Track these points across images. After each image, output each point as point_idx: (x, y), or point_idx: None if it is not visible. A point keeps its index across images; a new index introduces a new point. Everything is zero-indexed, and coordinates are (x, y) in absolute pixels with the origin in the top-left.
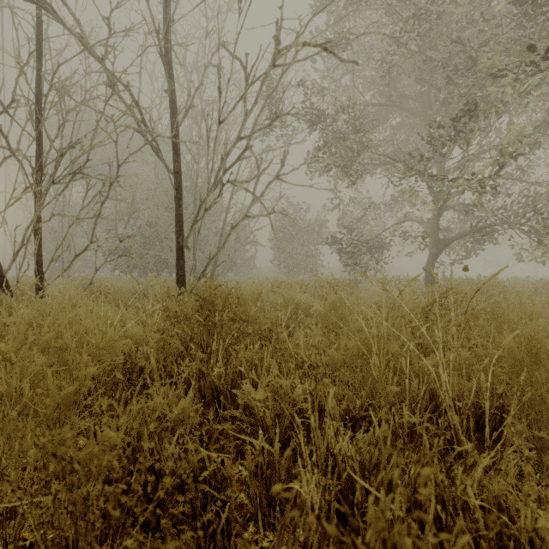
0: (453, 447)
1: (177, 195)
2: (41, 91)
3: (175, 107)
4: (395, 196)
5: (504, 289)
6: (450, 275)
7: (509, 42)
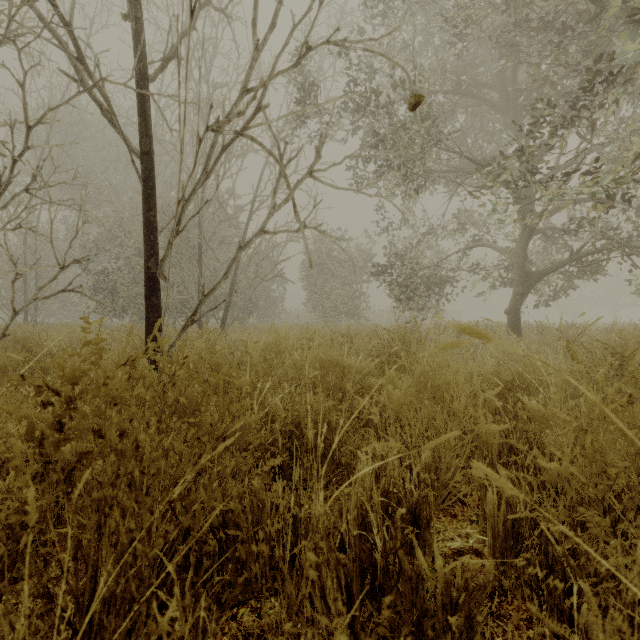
0: None
1: (146, 190)
2: None
3: (142, 46)
4: (462, 218)
5: None
6: None
7: None
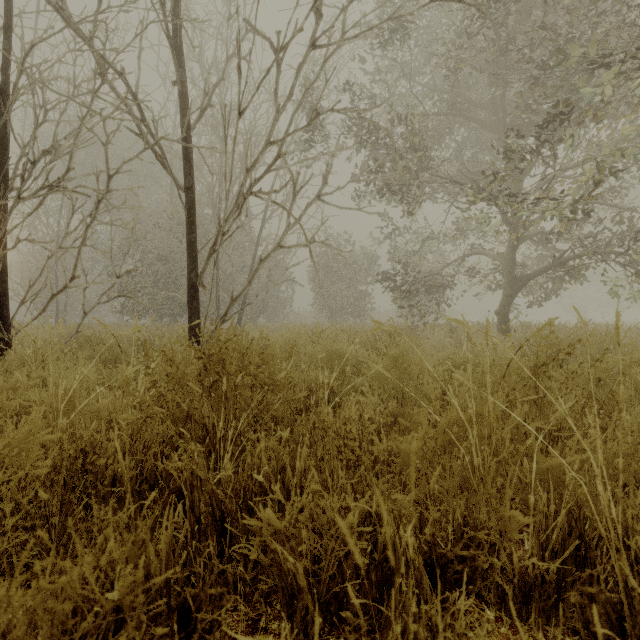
0: (623, 621)
1: (190, 217)
2: (7, 78)
3: (186, 104)
4: (460, 225)
5: (614, 339)
6: (616, 321)
7: (610, 28)
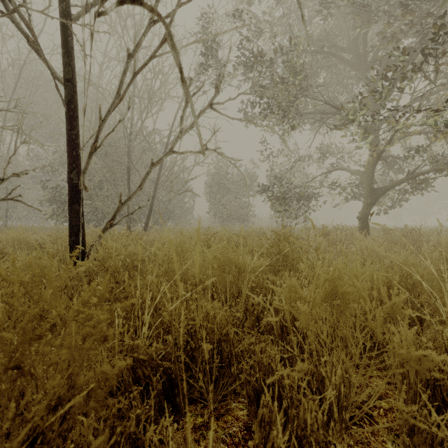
0: None
1: (69, 112)
2: None
3: None
4: (324, 149)
5: None
6: None
7: None
